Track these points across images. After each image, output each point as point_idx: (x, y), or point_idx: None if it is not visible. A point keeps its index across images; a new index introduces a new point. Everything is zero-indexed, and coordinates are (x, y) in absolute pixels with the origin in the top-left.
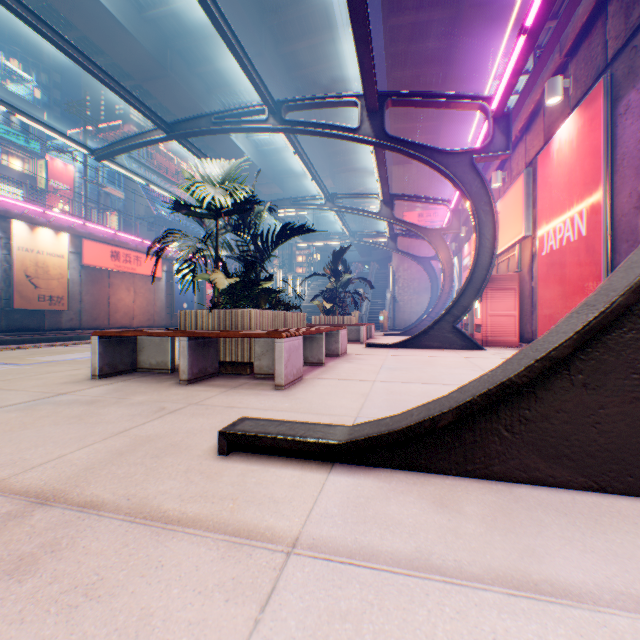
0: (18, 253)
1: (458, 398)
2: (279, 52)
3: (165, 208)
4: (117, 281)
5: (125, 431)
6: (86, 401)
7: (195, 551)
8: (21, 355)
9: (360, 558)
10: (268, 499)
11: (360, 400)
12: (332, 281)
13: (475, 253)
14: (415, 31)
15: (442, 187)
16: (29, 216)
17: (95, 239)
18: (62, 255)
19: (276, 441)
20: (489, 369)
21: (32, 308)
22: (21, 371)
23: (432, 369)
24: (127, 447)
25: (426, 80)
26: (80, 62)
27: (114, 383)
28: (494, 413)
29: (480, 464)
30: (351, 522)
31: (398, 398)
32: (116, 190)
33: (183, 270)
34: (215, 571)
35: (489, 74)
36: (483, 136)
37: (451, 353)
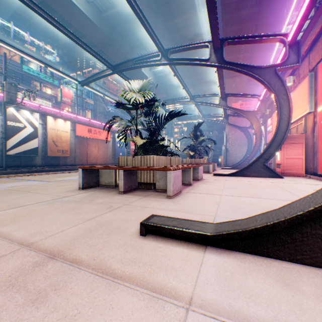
0: (49, 131)
1: (289, 211)
2: (166, 25)
3: (111, 107)
4: (90, 143)
5: (93, 218)
6: (76, 201)
7: (130, 300)
8: (50, 177)
9: (236, 320)
10: (170, 267)
11: (215, 206)
12: (194, 140)
13: (277, 123)
14: (239, 4)
15: (254, 88)
16: (54, 114)
17: (81, 123)
18: (67, 131)
19: (172, 230)
20: (289, 190)
21: (55, 155)
22: (49, 185)
23: (254, 189)
24: (94, 227)
25: (245, 31)
26: (74, 40)
27: (88, 192)
28: (317, 223)
29: (306, 255)
30: (224, 290)
31: (237, 206)
32: (90, 100)
33: (120, 136)
34: (143, 317)
35: (283, 23)
36: (282, 56)
37: (263, 179)
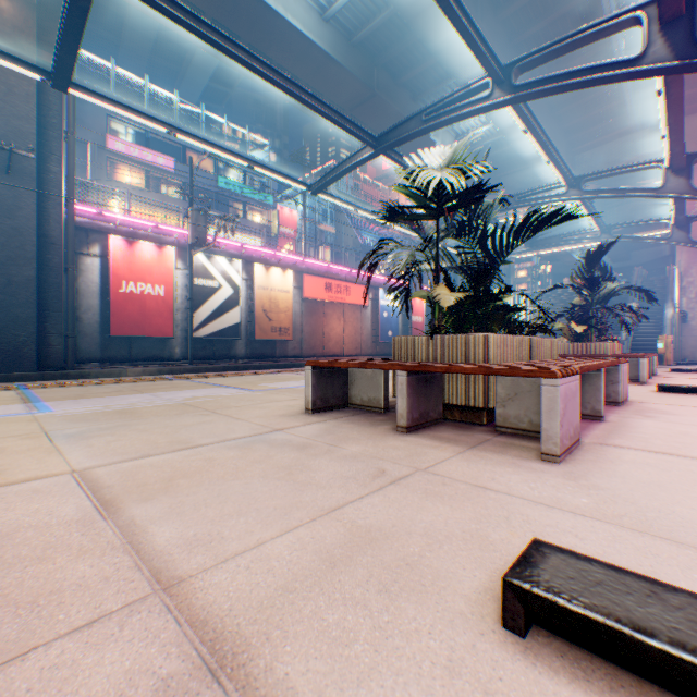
0: (257, 291)
1: None
2: (498, 18)
3: (369, 237)
4: (329, 311)
5: (336, 509)
6: (297, 444)
7: None
8: (255, 380)
9: None
10: None
11: None
12: (583, 294)
13: None
14: None
15: None
16: (265, 259)
17: (311, 273)
18: (287, 290)
19: (676, 667)
20: None
21: (266, 338)
22: (250, 398)
23: None
24: (339, 548)
25: None
26: (298, 97)
27: (325, 421)
28: None
29: None
30: None
31: None
32: (328, 226)
33: (394, 289)
34: None
35: None
36: None
37: None
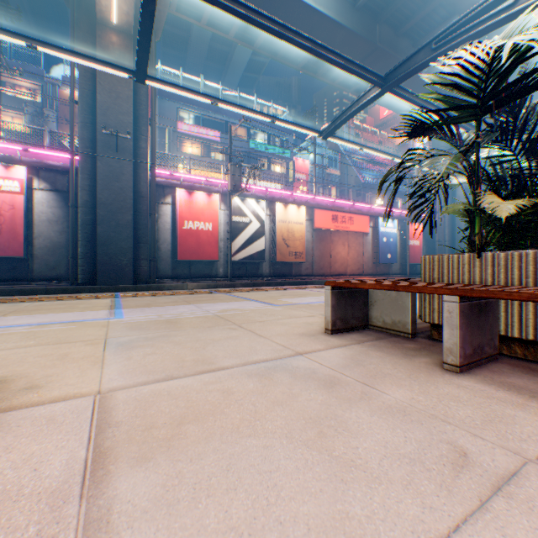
0: (278, 224)
1: None
2: None
3: (368, 175)
4: (334, 238)
5: None
6: (322, 378)
7: None
8: (275, 295)
9: None
10: None
11: None
12: None
13: None
14: None
15: None
16: (283, 199)
17: (320, 208)
18: (301, 222)
19: None
20: None
21: (285, 261)
22: (272, 312)
23: None
24: None
25: None
26: (312, 51)
27: (347, 345)
28: None
29: None
30: None
31: None
32: (333, 170)
33: (416, 207)
34: None
35: None
36: None
37: None
